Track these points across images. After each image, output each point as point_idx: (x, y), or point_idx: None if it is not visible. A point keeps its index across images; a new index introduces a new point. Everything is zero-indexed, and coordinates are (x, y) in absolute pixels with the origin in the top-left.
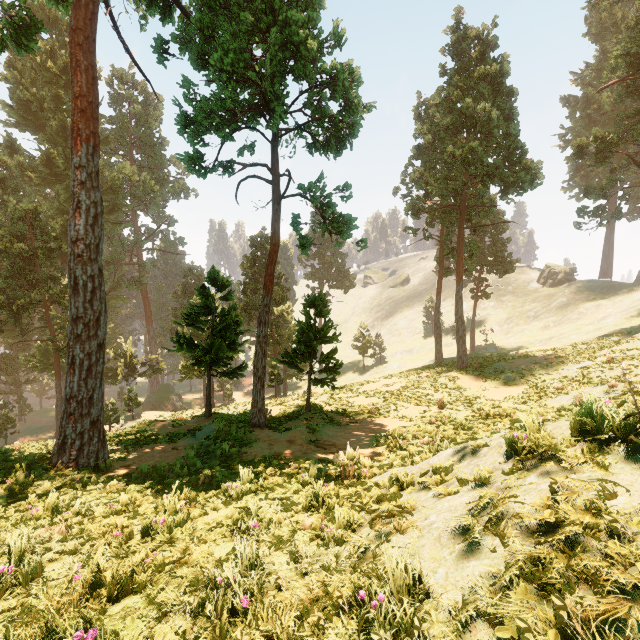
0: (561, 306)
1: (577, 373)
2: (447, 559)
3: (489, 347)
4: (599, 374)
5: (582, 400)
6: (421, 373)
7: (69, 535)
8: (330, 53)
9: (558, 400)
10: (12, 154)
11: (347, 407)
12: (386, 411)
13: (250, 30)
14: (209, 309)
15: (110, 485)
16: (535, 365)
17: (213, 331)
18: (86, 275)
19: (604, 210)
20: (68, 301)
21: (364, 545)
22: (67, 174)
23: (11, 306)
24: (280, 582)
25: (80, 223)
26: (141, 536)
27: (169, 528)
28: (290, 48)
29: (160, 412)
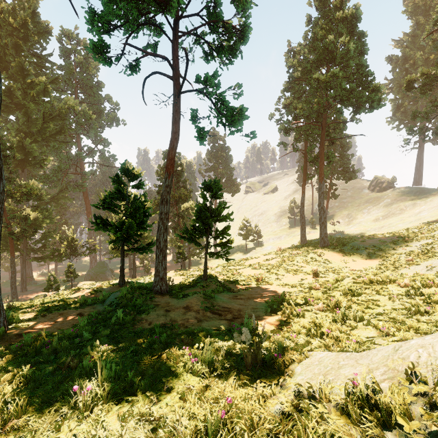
0: (387, 205)
1: (421, 248)
2: None
3: (337, 234)
4: None
5: None
6: (292, 251)
7: None
8: None
9: (412, 269)
10: None
11: (237, 276)
12: (270, 279)
13: None
14: (122, 195)
15: None
16: (383, 243)
17: (125, 213)
18: None
19: (427, 129)
20: (19, 196)
21: None
22: (24, 103)
23: None
24: None
25: None
26: None
27: None
28: None
29: (93, 282)
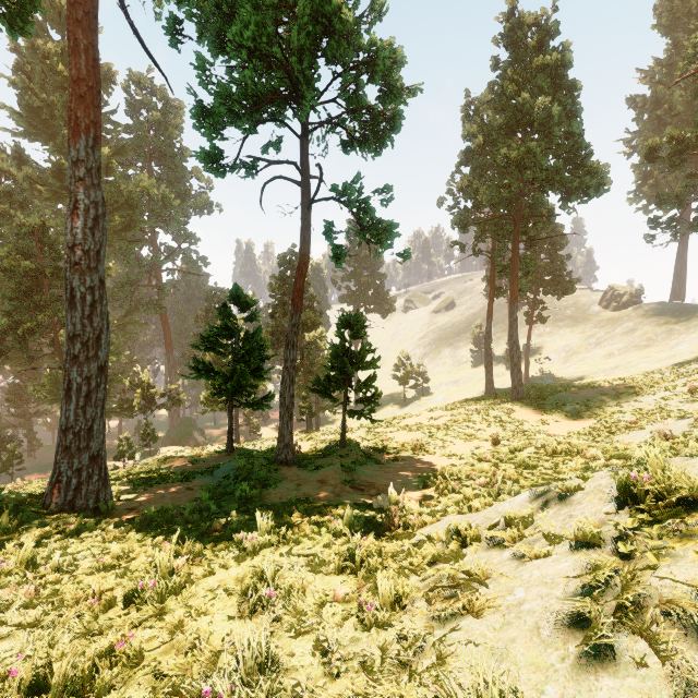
0: (627, 332)
1: (653, 405)
2: (558, 669)
3: (545, 377)
4: (680, 406)
5: (668, 435)
6: (470, 405)
7: (35, 600)
8: (368, 30)
9: (633, 436)
10: (20, 166)
11: (387, 443)
12: (432, 447)
13: (275, 3)
14: (231, 331)
15: (106, 532)
16: (602, 396)
17: (235, 356)
18: (84, 286)
19: (680, 221)
20: None
21: (422, 634)
22: None
23: (16, 330)
24: (298, 692)
25: (77, 226)
26: (125, 603)
27: (160, 594)
28: (321, 21)
29: (180, 448)
